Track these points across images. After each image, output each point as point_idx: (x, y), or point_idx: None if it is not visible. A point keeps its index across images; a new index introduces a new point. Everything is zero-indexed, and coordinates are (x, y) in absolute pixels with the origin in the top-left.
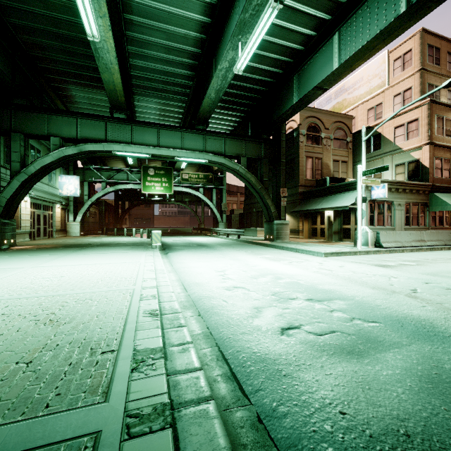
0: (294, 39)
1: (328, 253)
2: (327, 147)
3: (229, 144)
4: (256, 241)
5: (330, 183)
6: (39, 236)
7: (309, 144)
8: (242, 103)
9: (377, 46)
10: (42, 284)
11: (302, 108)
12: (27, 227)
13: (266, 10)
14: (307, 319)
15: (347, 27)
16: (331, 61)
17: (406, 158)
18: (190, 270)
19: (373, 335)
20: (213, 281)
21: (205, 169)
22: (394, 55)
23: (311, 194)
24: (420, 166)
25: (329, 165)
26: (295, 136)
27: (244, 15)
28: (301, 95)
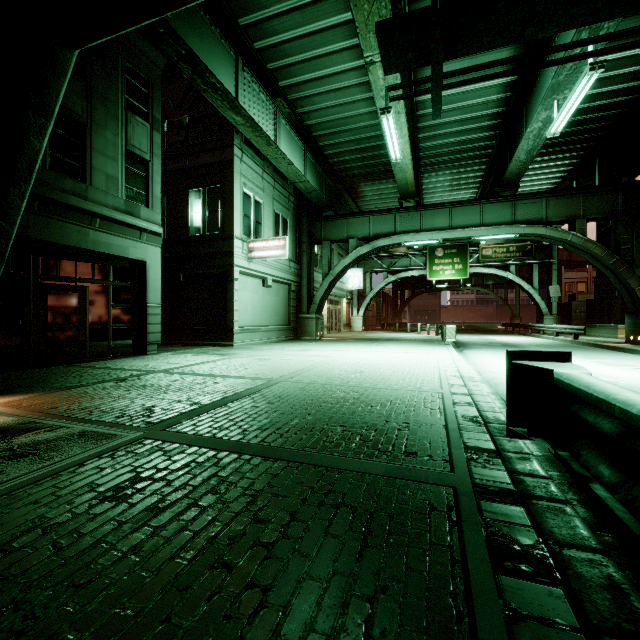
0: None
1: None
2: None
3: (553, 204)
4: (605, 344)
5: None
6: (332, 330)
7: None
8: (578, 139)
9: None
10: (374, 359)
11: None
12: (325, 321)
13: (581, 78)
14: None
15: None
16: None
17: None
18: (487, 364)
19: None
20: None
21: None
22: None
23: None
24: None
25: None
26: None
27: (556, 79)
28: None
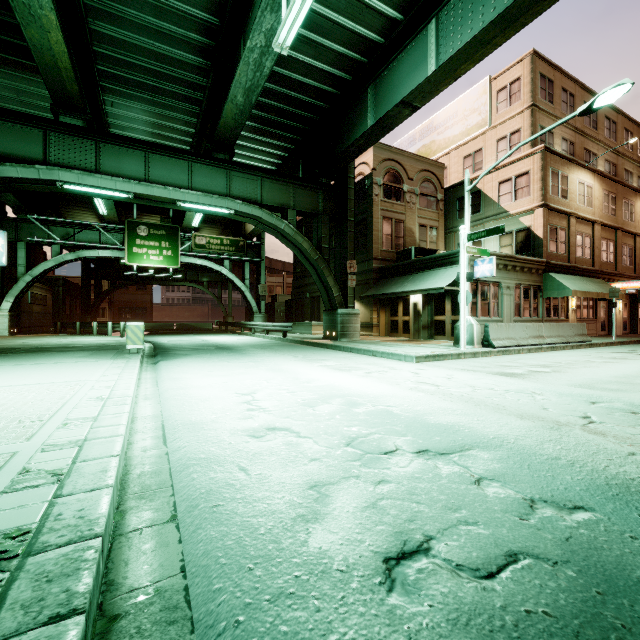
0: (370, 22)
1: (421, 356)
2: (411, 205)
3: (268, 187)
4: (310, 340)
5: (416, 256)
6: None
7: (386, 199)
8: (290, 126)
9: (494, 39)
10: None
11: (380, 138)
12: None
13: None
14: (437, 514)
15: (449, 10)
16: (425, 63)
17: (513, 225)
18: (187, 395)
19: (610, 560)
20: (227, 417)
21: (233, 232)
22: (498, 84)
23: (390, 272)
24: (531, 236)
25: (414, 231)
26: (367, 186)
27: None
28: (380, 116)
